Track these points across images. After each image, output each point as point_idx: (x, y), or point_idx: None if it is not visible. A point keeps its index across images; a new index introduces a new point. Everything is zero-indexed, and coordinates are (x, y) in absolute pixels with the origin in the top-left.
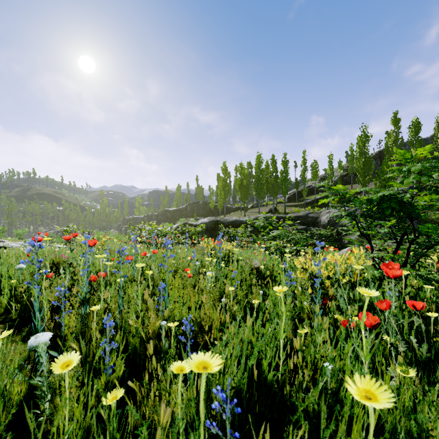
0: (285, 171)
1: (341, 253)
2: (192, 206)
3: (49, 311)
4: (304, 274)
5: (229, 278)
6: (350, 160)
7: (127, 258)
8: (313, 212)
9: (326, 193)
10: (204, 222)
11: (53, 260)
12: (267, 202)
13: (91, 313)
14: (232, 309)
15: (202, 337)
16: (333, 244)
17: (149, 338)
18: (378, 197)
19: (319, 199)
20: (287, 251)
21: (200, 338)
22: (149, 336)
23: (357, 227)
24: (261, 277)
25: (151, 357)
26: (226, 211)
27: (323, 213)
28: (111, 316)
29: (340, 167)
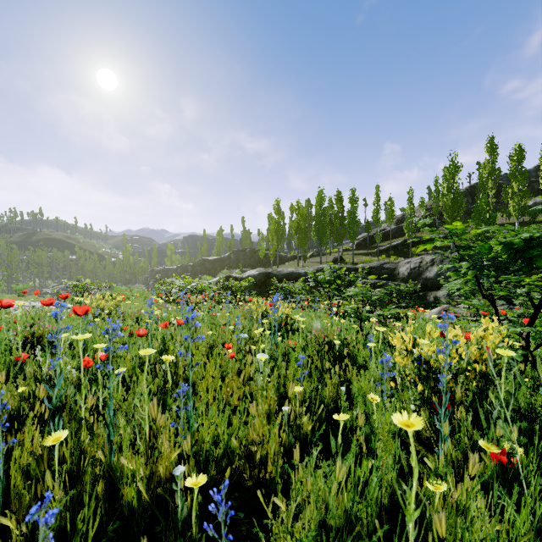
0: (353, 210)
1: (429, 315)
2: (237, 255)
3: (8, 420)
4: (409, 359)
5: (292, 366)
6: (435, 197)
7: (138, 333)
8: (389, 263)
9: (433, 235)
10: (251, 275)
11: (34, 332)
12: (331, 250)
13: (46, 450)
14: (300, 422)
15: (251, 471)
16: (417, 303)
17: (160, 481)
18: (522, 241)
19: (396, 245)
20: (373, 319)
21: (247, 473)
22: (160, 478)
23: (478, 285)
24: (334, 355)
25: (161, 518)
26: (279, 261)
27: (402, 263)
28: (95, 442)
29: (422, 206)
